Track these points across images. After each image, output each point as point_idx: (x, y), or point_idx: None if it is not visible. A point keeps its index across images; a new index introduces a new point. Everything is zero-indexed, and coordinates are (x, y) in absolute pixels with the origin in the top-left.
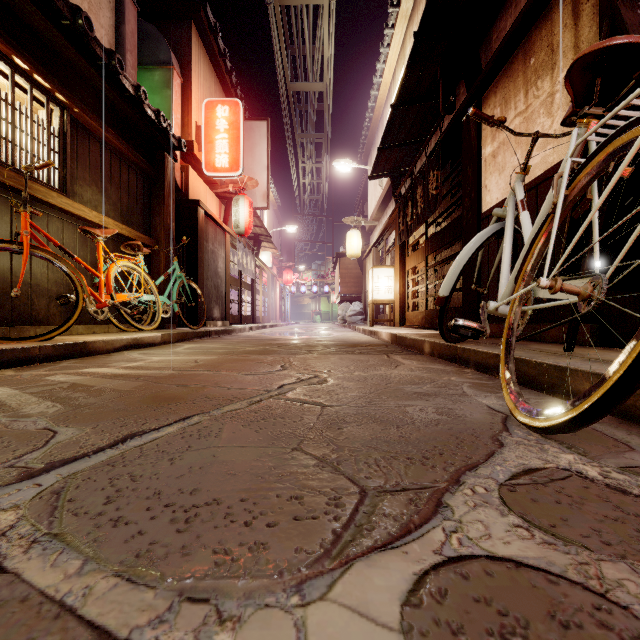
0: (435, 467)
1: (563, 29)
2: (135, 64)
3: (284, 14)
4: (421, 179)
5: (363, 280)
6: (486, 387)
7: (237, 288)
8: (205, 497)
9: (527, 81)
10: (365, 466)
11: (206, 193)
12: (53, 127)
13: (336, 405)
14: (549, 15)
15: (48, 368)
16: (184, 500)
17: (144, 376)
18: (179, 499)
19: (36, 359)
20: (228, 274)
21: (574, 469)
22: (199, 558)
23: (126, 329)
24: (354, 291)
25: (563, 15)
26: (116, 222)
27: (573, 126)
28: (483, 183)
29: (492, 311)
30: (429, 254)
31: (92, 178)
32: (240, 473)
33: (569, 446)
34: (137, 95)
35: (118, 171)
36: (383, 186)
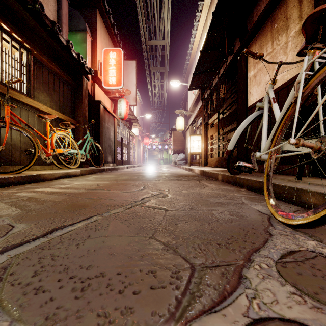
0: (234, 250)
1: (293, 8)
2: (67, 30)
3: (144, 5)
4: (215, 89)
5: (185, 142)
6: (254, 199)
7: (120, 146)
8: (95, 271)
9: (273, 36)
10: (192, 249)
11: (104, 97)
12: (23, 61)
13: (173, 210)
14: (285, 1)
15: (18, 188)
16: (82, 273)
17: (69, 193)
18: (79, 273)
19: (12, 183)
20: (115, 139)
21: (317, 251)
22: (87, 320)
23: (62, 167)
24: (180, 148)
25: (293, 0)
26: (57, 111)
27: (303, 56)
28: (249, 91)
29: (258, 158)
30: (220, 128)
31: (44, 88)
32: (118, 254)
33: (310, 235)
34: (68, 45)
35: (58, 85)
36: (195, 94)
